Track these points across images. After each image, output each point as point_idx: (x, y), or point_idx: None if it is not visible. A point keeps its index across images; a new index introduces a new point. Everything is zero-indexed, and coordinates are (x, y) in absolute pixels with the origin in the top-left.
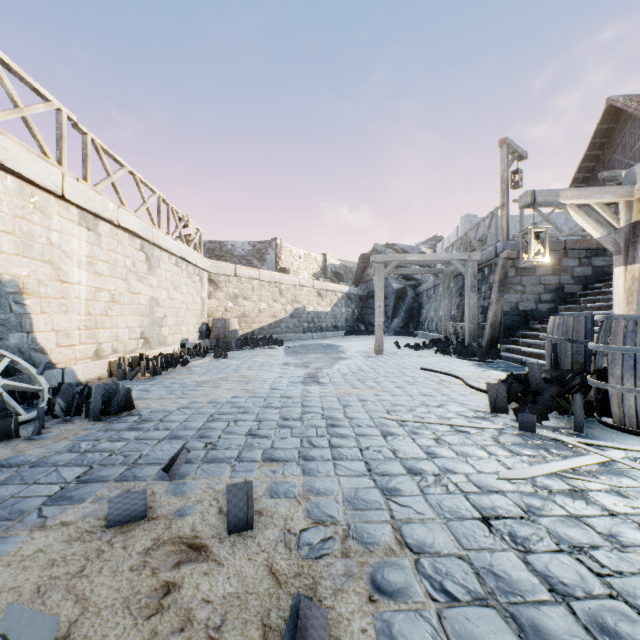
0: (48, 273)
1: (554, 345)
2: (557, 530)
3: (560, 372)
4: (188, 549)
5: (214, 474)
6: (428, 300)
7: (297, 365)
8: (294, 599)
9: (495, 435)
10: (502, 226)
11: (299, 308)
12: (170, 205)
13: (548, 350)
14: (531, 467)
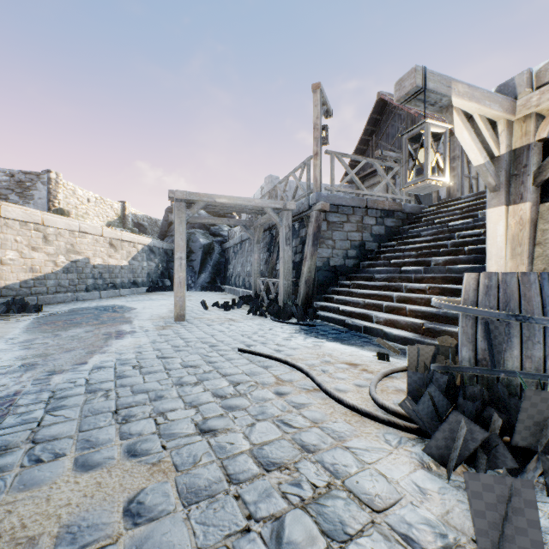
0: None
1: (486, 325)
2: None
3: (523, 383)
4: None
5: None
6: (235, 255)
7: (5, 366)
8: None
9: None
10: (316, 176)
11: (79, 260)
12: None
13: (468, 332)
14: None
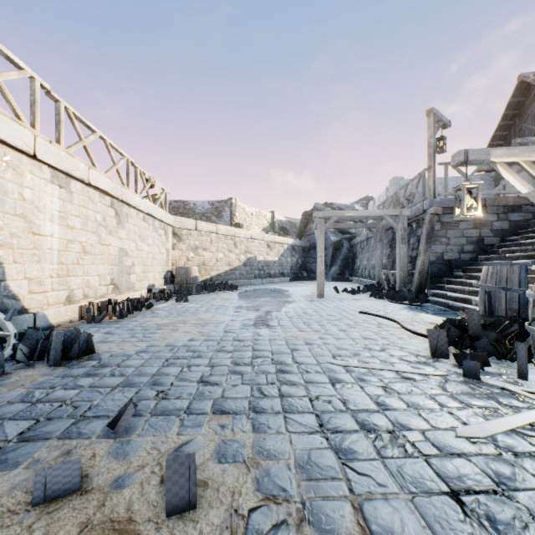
0: (20, 226)
1: (488, 293)
2: None
3: (495, 318)
4: None
5: (161, 430)
6: (361, 251)
7: (249, 308)
8: None
9: (441, 383)
10: (429, 186)
11: (251, 258)
12: (138, 168)
13: (482, 297)
14: (487, 422)
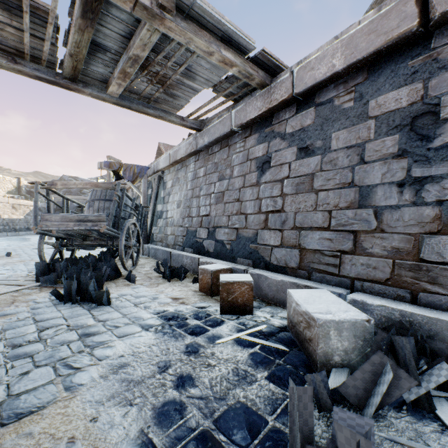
0: None
1: None
2: None
3: None
4: None
5: None
6: None
7: None
8: (7, 253)
9: None
10: None
11: None
12: None
13: None
14: None
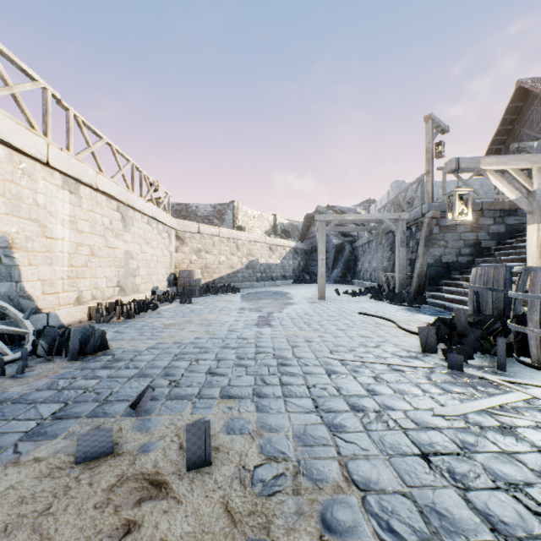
0: (35, 230)
1: (476, 293)
2: (492, 467)
3: (482, 317)
4: (149, 486)
5: (176, 410)
6: (363, 253)
7: (251, 309)
8: None
9: (427, 373)
10: (427, 190)
11: (253, 260)
12: (142, 172)
13: (471, 297)
14: (462, 404)
